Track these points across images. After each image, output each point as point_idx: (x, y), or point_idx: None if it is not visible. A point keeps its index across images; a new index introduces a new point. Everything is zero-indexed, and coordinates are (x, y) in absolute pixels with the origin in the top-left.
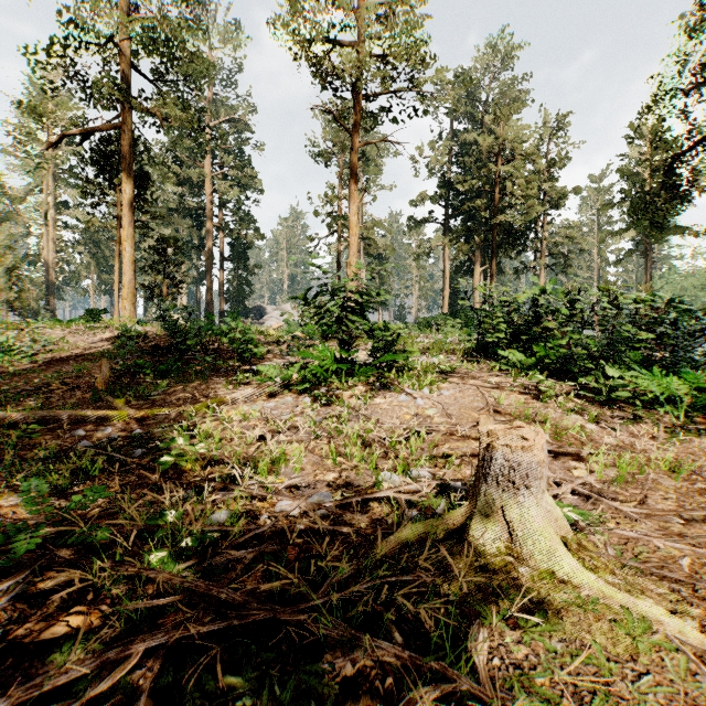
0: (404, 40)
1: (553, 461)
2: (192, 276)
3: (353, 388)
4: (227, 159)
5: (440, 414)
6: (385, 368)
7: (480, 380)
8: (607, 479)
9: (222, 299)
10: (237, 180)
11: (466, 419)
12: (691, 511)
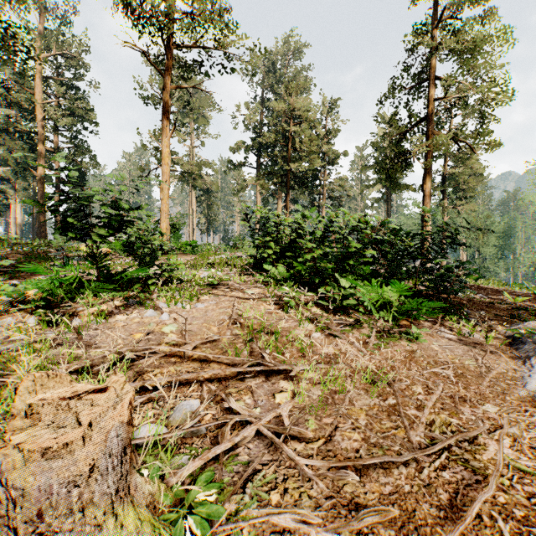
0: (212, 5)
1: (263, 383)
2: (28, 195)
3: (103, 304)
4: (60, 89)
5: (178, 330)
6: (150, 282)
7: (238, 291)
8: (307, 403)
9: (57, 218)
10: (71, 110)
11: (201, 335)
12: (369, 458)
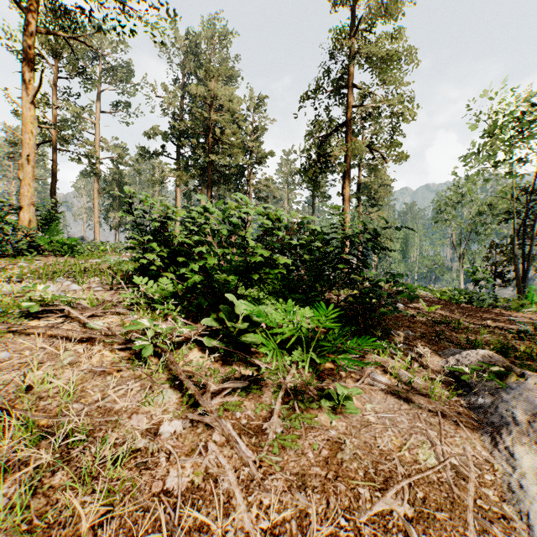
0: None
1: None
2: None
3: None
4: None
5: None
6: None
7: (61, 329)
8: None
9: None
10: None
11: None
12: None
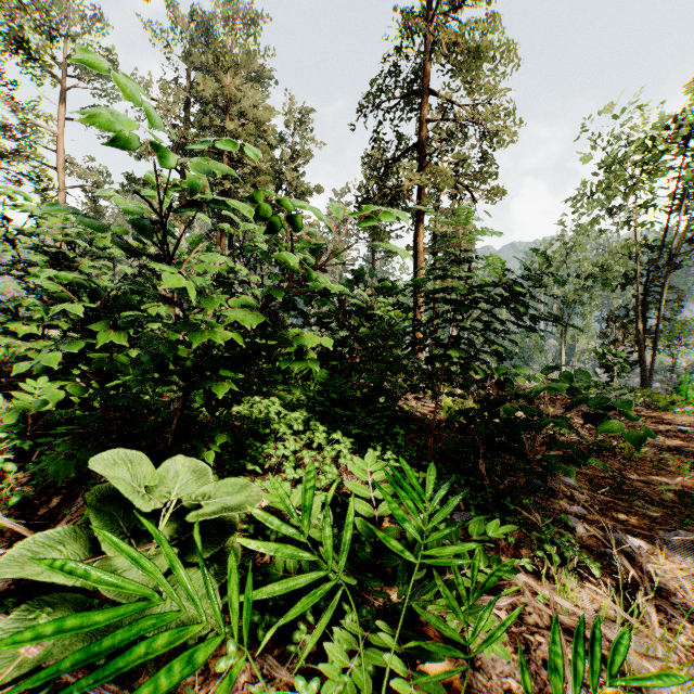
0: None
1: None
2: None
3: None
4: None
5: None
6: None
7: None
8: None
9: None
10: None
11: None
12: None
